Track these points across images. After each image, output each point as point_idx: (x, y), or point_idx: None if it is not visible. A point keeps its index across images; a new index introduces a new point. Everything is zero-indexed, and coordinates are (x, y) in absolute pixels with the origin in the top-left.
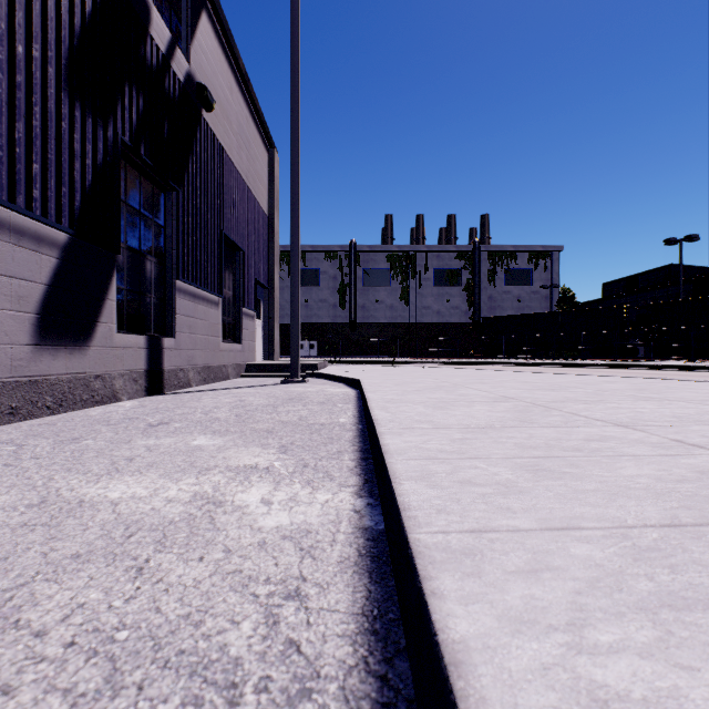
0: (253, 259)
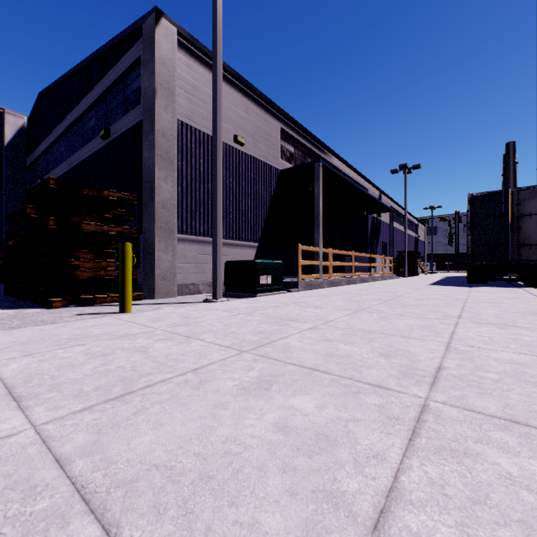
0: (422, 252)
